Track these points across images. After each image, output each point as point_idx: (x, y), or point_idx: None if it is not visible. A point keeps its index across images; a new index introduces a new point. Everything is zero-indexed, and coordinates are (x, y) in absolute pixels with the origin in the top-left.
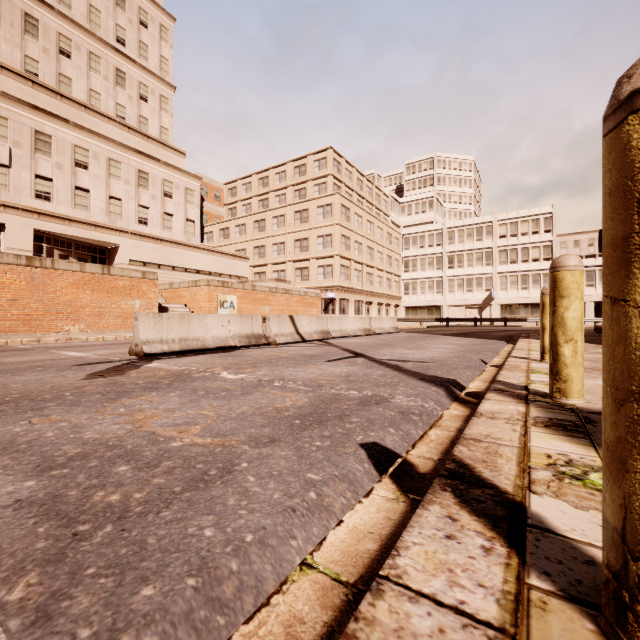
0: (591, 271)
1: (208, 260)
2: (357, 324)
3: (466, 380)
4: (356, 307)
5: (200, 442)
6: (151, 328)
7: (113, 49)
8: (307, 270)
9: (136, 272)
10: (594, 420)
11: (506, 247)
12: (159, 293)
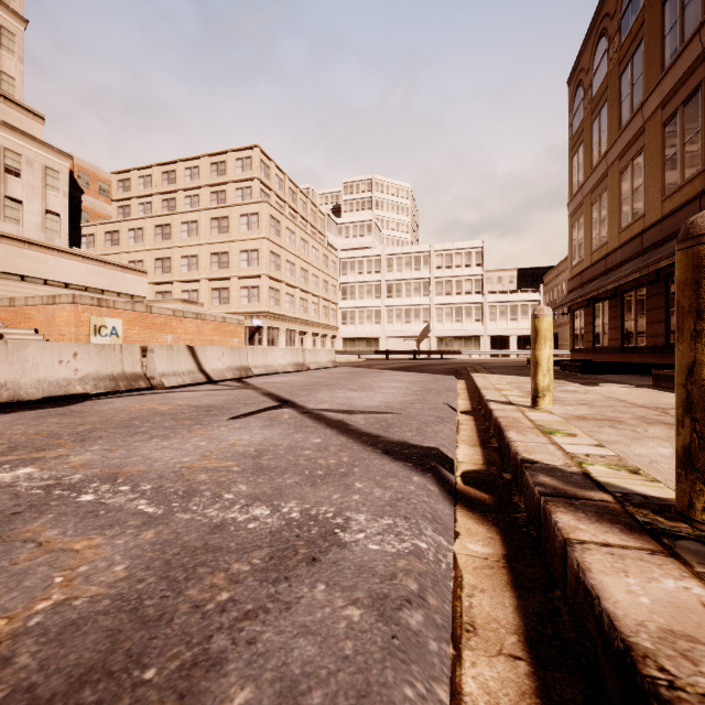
0: (514, 306)
1: (83, 270)
2: (287, 357)
3: (449, 445)
4: (288, 337)
5: None
6: None
7: None
8: (227, 291)
9: None
10: None
11: (442, 278)
12: None
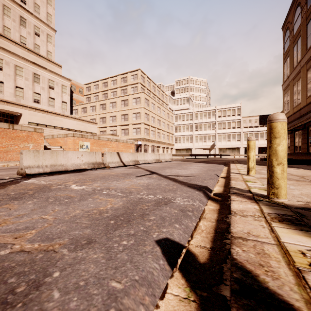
0: (256, 133)
1: (74, 123)
2: (152, 157)
3: (212, 186)
4: (152, 149)
5: (27, 248)
6: (31, 159)
7: (18, 5)
8: (127, 130)
9: (30, 128)
10: (303, 214)
11: (221, 121)
12: (45, 140)
